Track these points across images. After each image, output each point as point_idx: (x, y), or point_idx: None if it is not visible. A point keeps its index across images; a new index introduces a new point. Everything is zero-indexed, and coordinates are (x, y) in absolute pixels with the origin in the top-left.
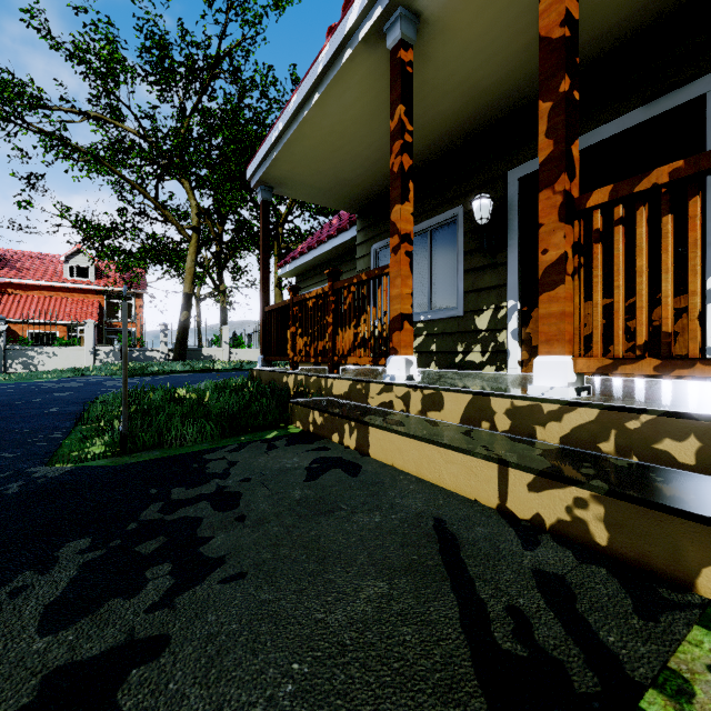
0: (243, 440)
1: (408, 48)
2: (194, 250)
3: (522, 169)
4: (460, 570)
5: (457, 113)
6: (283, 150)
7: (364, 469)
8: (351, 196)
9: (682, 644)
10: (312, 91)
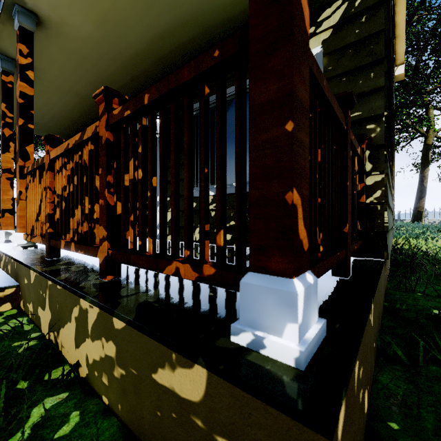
0: None
1: (9, 75)
2: None
3: None
4: None
5: (81, 103)
6: None
7: None
8: (52, 131)
9: None
10: None
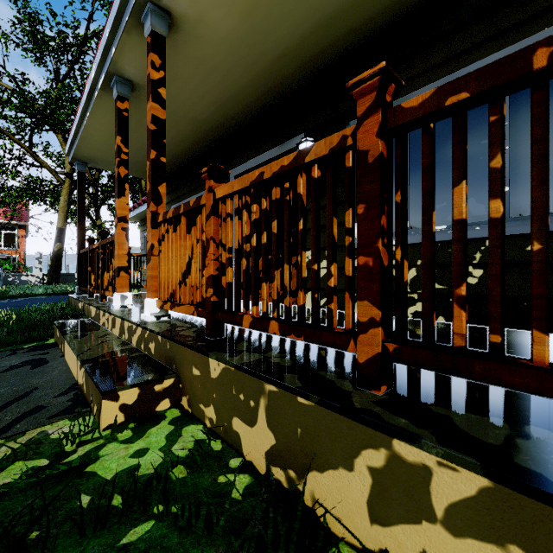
0: (2, 350)
1: (124, 100)
2: (67, 192)
3: (236, 170)
4: (2, 409)
5: (193, 132)
6: (81, 141)
7: (47, 364)
8: None
9: (47, 425)
10: (86, 109)
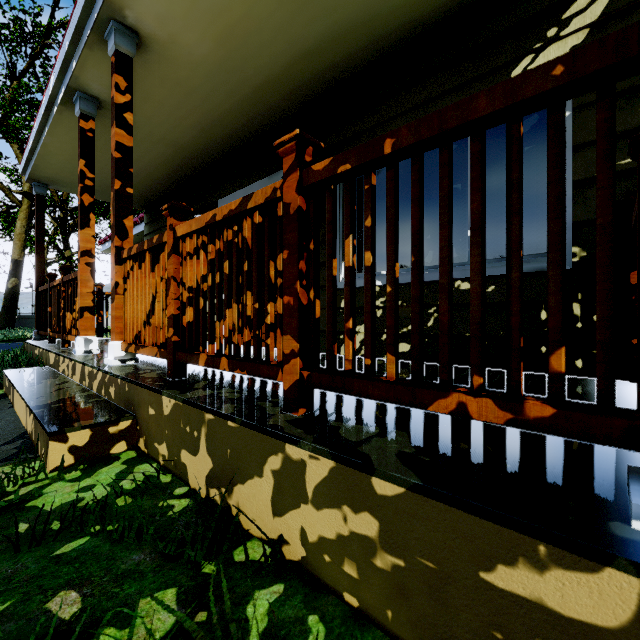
0: None
1: (89, 119)
2: (26, 216)
3: (224, 201)
4: None
5: (175, 155)
6: (39, 160)
7: None
8: None
9: None
10: (45, 124)
